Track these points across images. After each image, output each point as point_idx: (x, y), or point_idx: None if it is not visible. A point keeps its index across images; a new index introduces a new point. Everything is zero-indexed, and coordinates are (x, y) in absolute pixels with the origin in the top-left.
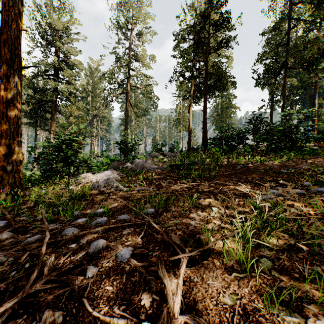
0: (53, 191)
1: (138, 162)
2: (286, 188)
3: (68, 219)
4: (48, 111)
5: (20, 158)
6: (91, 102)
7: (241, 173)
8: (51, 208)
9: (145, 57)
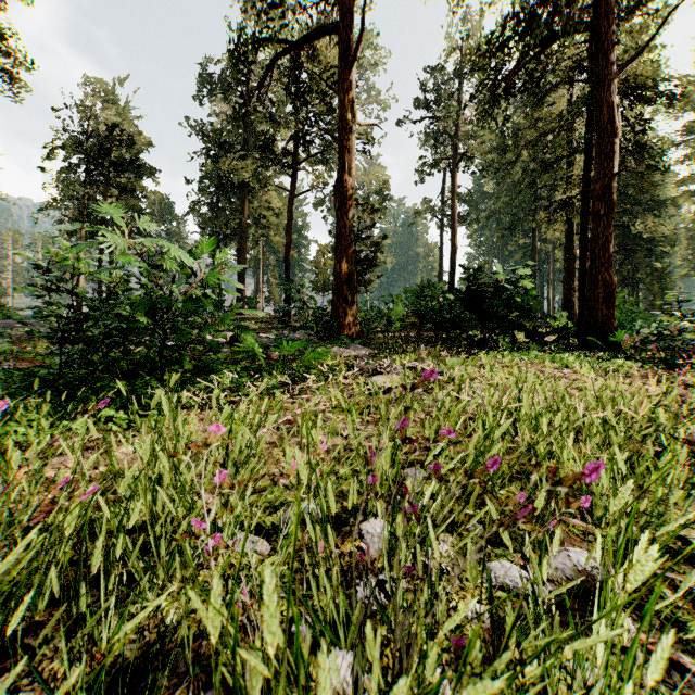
0: None
1: None
2: None
3: None
4: None
5: None
6: None
7: None
8: None
9: None
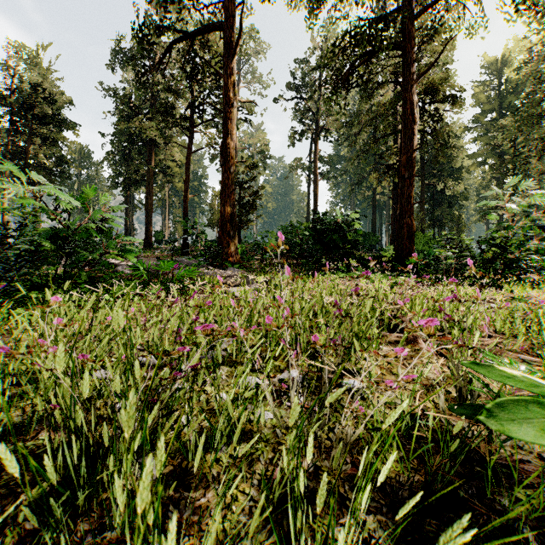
0: None
1: None
2: None
3: None
4: None
5: None
6: None
7: None
8: None
9: None
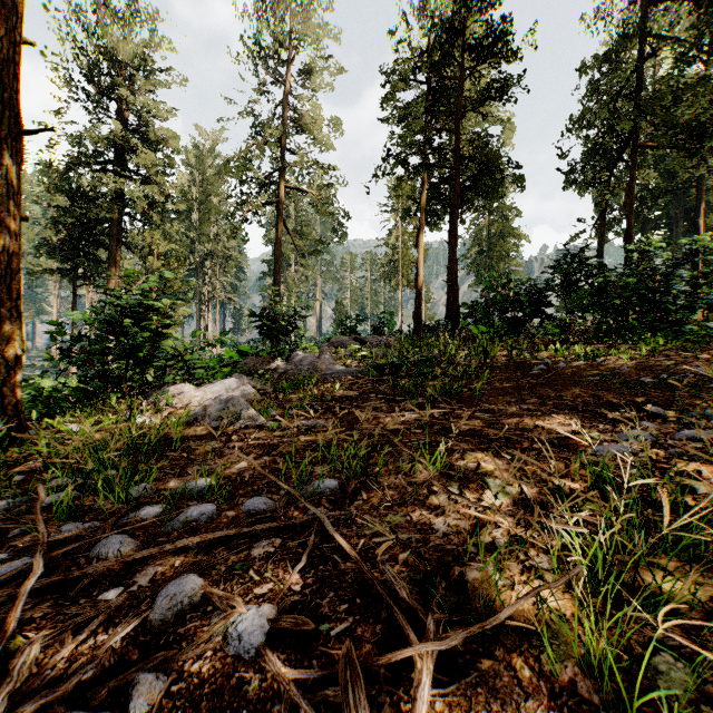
0: (101, 426)
1: (302, 359)
2: (663, 425)
3: (115, 508)
4: (102, 243)
5: (17, 350)
6: (200, 223)
7: (545, 385)
8: (72, 480)
9: (319, 124)
